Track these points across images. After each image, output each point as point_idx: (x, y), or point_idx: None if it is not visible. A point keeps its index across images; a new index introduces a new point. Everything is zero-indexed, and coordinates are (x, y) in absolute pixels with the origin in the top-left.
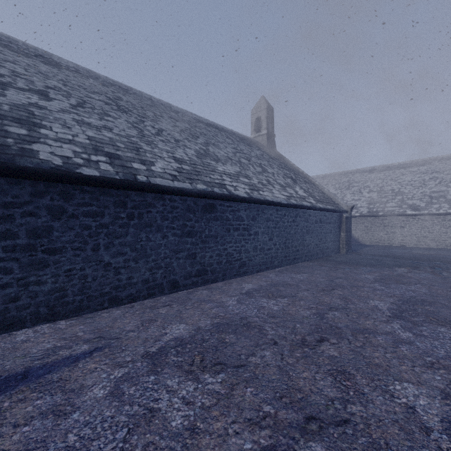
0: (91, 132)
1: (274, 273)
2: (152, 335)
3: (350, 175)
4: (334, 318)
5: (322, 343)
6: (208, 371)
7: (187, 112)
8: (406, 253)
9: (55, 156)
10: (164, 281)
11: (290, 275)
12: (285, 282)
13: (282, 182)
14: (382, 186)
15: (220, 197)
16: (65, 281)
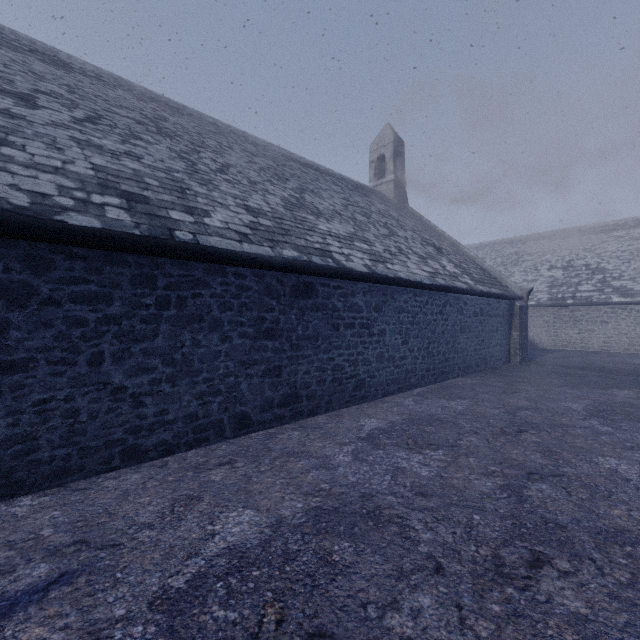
0: (100, 158)
1: (412, 399)
2: (185, 539)
3: (519, 244)
4: (544, 499)
5: (540, 571)
6: None
7: (272, 145)
8: (617, 363)
9: (17, 192)
10: (225, 416)
11: (439, 403)
12: (432, 417)
13: (420, 251)
14: (570, 260)
15: (323, 272)
16: (34, 422)
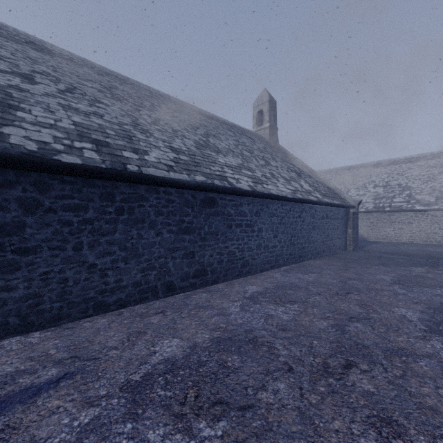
0: (78, 117)
1: (279, 273)
2: (138, 355)
3: (354, 170)
4: (357, 332)
5: (350, 370)
6: (204, 416)
7: (187, 104)
8: (417, 250)
9: (29, 141)
10: (158, 283)
11: (297, 276)
12: (292, 284)
13: (286, 175)
14: (388, 181)
15: (221, 190)
16: (40, 286)
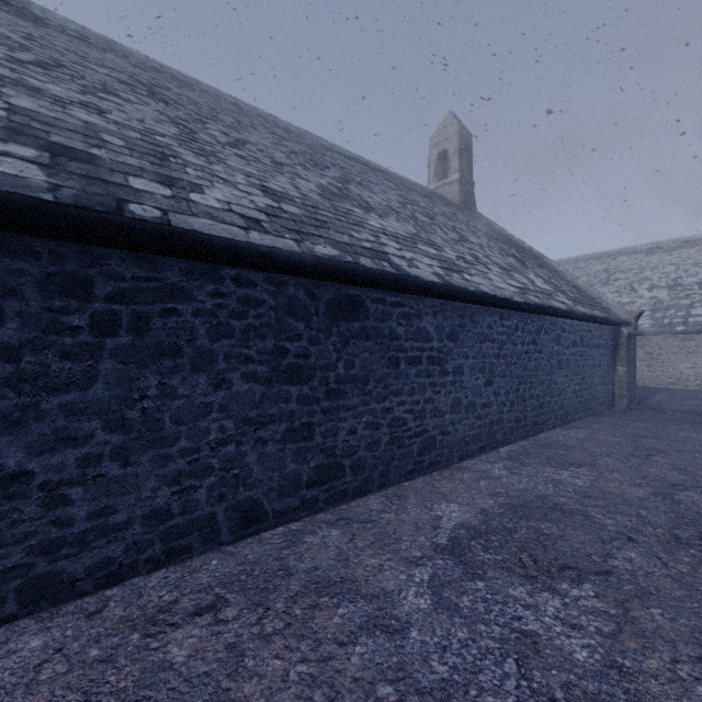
0: (30, 101)
1: (502, 465)
2: None
3: (609, 260)
4: None
5: None
6: None
7: (310, 134)
8: None
9: None
10: (219, 508)
11: (545, 473)
12: (544, 501)
13: (500, 261)
14: (677, 277)
15: (376, 280)
16: None
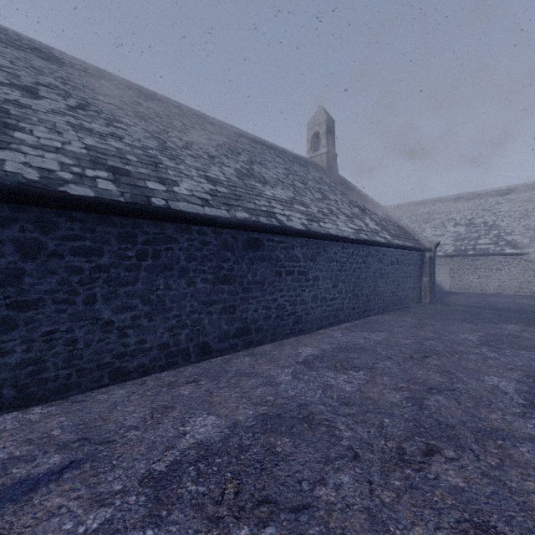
0: (91, 139)
1: (340, 331)
2: (163, 437)
3: (430, 205)
4: (439, 407)
5: (432, 458)
6: (246, 520)
7: (227, 124)
8: (508, 303)
9: (29, 168)
10: (190, 345)
11: (362, 335)
12: (356, 346)
13: (347, 211)
14: (471, 218)
15: (268, 229)
16: (42, 349)
